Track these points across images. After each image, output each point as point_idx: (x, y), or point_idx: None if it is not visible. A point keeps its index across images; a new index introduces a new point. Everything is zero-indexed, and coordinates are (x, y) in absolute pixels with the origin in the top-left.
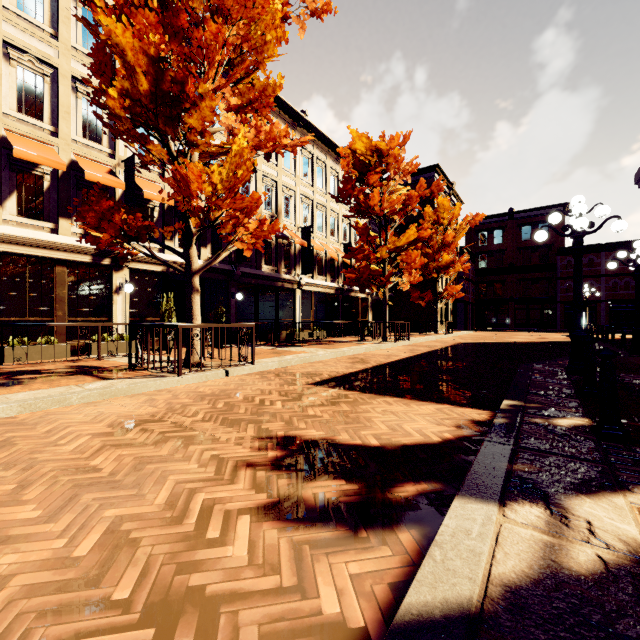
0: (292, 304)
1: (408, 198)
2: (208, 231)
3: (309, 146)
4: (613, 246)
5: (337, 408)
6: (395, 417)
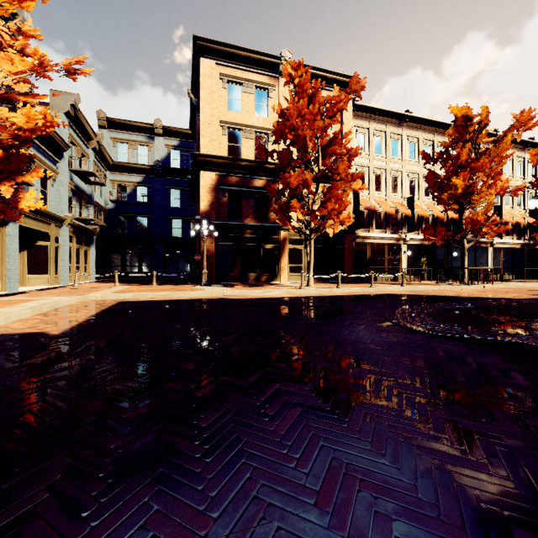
0: (485, 257)
1: None
2: (437, 220)
3: None
4: None
5: None
6: None
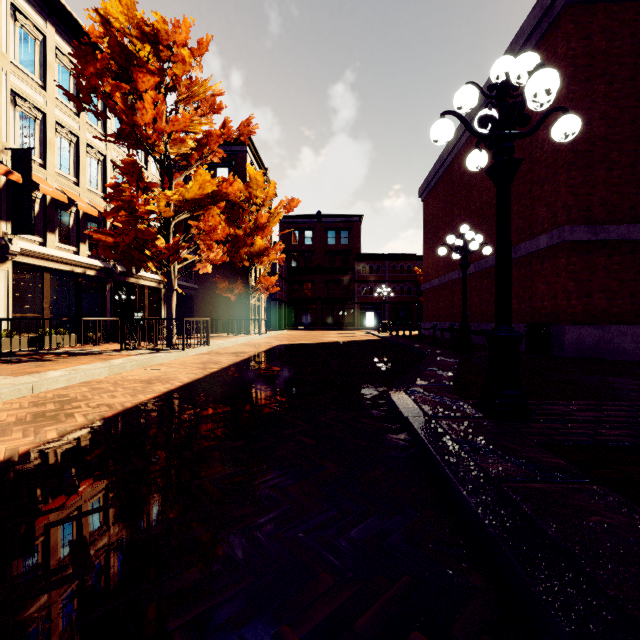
0: None
1: (206, 135)
2: None
3: (36, 17)
4: (393, 257)
5: None
6: None
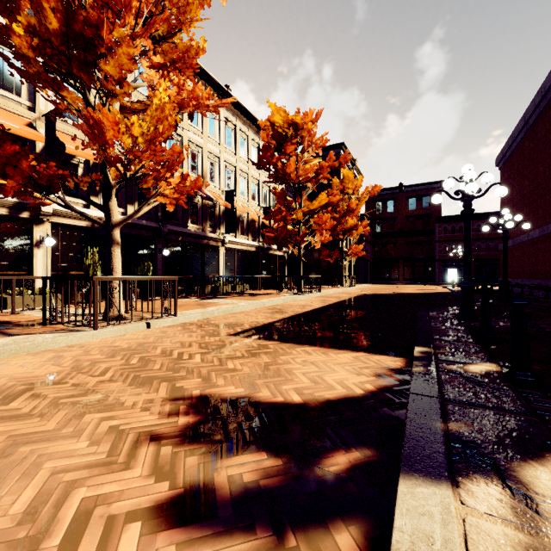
0: (217, 260)
1: (320, 168)
2: (135, 190)
3: (232, 118)
4: (477, 216)
5: (257, 360)
6: (315, 368)
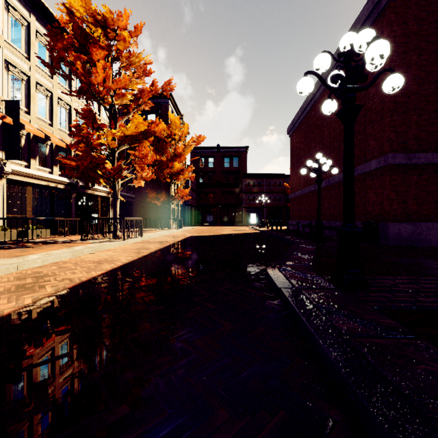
0: None
1: (140, 91)
2: None
3: (23, 10)
4: (269, 175)
5: None
6: None
